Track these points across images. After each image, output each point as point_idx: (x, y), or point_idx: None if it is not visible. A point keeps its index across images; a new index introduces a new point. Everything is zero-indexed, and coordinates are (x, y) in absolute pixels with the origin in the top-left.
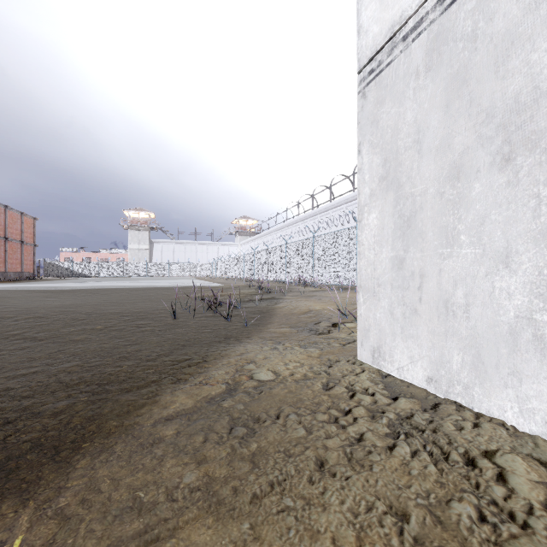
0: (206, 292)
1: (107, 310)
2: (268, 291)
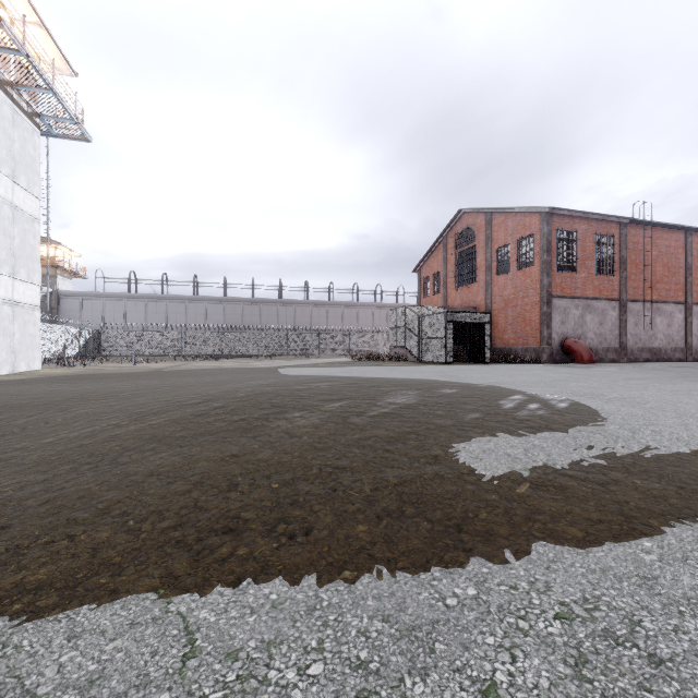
0: None
1: None
2: None
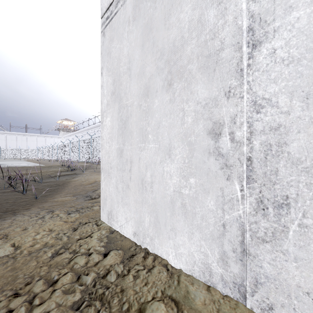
0: (22, 171)
1: None
2: (73, 168)
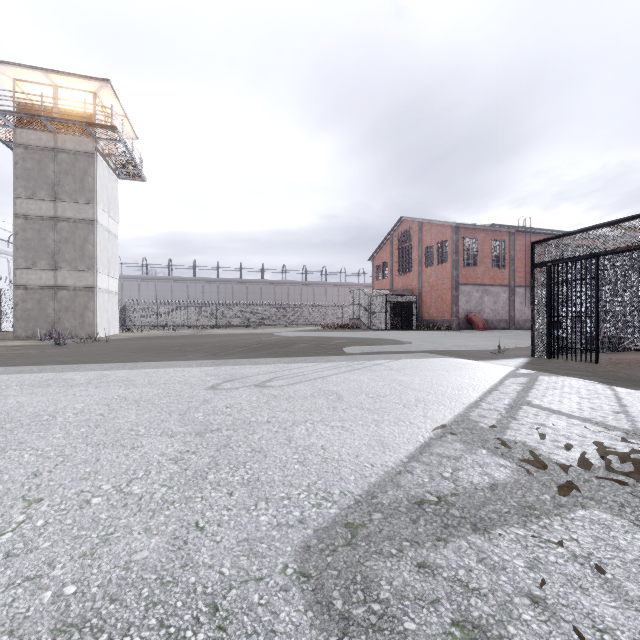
0: None
1: (133, 343)
2: None
